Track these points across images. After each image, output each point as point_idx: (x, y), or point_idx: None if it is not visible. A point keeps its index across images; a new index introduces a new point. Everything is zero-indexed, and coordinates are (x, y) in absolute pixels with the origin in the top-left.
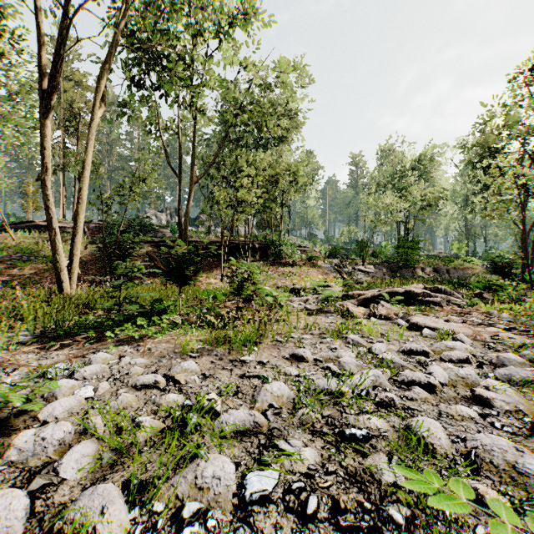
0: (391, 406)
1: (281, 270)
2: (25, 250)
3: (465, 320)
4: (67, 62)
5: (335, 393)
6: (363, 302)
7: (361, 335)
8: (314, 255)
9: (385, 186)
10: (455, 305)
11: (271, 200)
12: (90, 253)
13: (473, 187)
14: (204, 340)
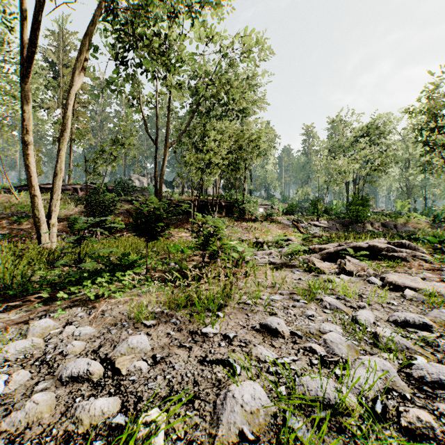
0: (430, 438)
1: (245, 225)
2: (25, 208)
3: (443, 278)
4: (65, 52)
5: (334, 406)
6: (326, 256)
7: (336, 295)
8: (273, 212)
9: (335, 152)
10: (421, 260)
11: (236, 163)
12: (79, 210)
13: (414, 151)
14: (164, 302)
